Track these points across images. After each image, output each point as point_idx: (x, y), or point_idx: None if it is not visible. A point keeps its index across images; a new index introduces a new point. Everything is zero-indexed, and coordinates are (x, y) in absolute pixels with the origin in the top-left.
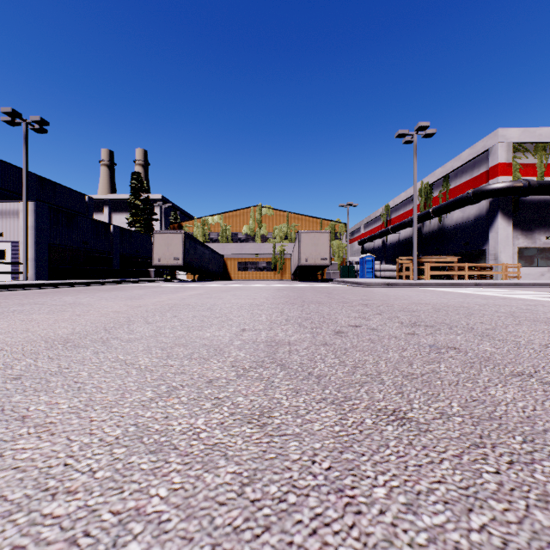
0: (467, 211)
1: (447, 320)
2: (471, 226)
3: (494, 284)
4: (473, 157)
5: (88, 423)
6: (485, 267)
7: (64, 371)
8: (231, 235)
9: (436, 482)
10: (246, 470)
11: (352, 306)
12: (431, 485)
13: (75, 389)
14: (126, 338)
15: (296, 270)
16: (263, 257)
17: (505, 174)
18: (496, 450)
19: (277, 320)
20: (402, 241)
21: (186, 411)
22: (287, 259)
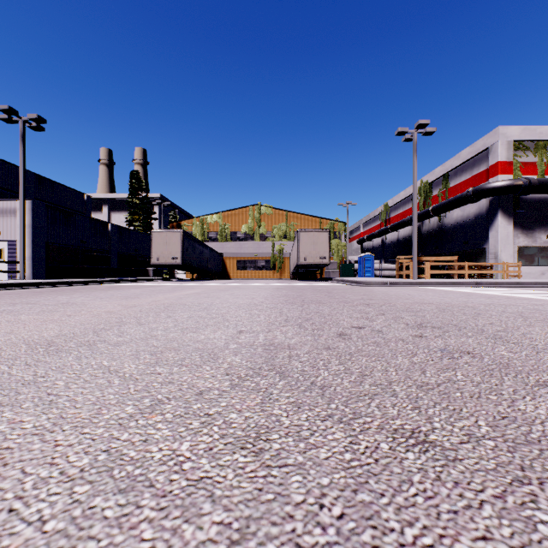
0: (466, 210)
1: (454, 320)
2: (471, 225)
3: (495, 283)
4: (473, 156)
5: (51, 448)
6: (486, 266)
7: (39, 380)
8: (230, 234)
9: (480, 539)
10: (236, 519)
11: (354, 306)
12: (475, 543)
13: (46, 403)
14: (115, 341)
15: (295, 269)
16: (262, 256)
17: (506, 172)
18: (545, 488)
19: (276, 320)
20: (401, 239)
21: (170, 432)
22: (286, 258)
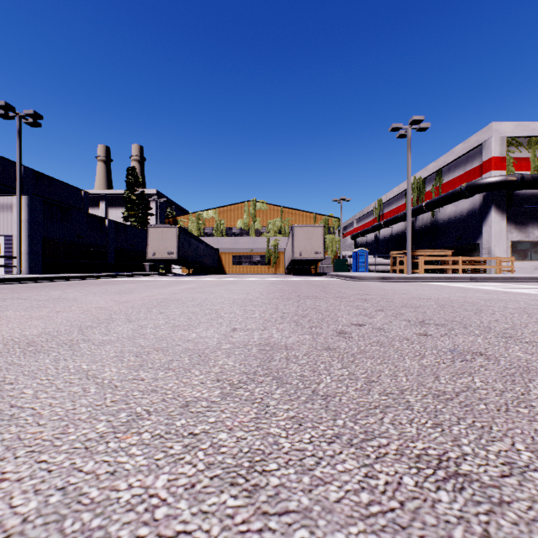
0: (460, 206)
1: (457, 317)
2: (464, 220)
3: (490, 278)
4: (467, 152)
5: None
6: (479, 261)
7: (6, 388)
8: (226, 230)
9: None
10: None
11: (351, 301)
12: None
13: (5, 418)
14: (100, 340)
15: (289, 264)
16: (257, 251)
17: (499, 168)
18: None
19: (271, 317)
20: (395, 235)
21: (145, 459)
22: (281, 253)
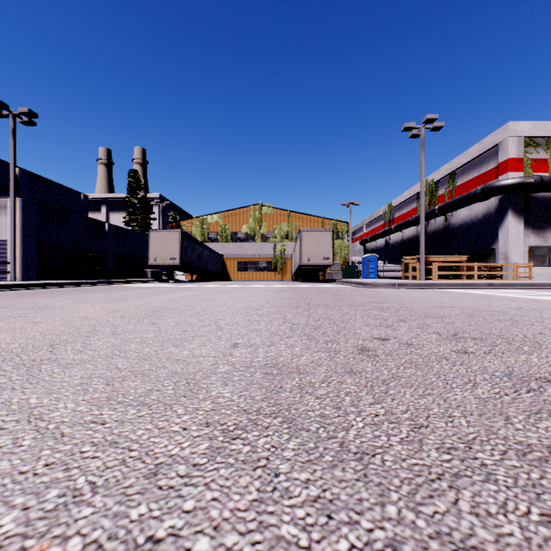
0: (474, 209)
1: (493, 329)
2: (479, 224)
3: (509, 285)
4: (482, 153)
5: None
6: (495, 267)
7: None
8: (231, 235)
9: None
10: None
11: (366, 310)
12: None
13: None
14: (69, 359)
15: (297, 270)
16: (263, 257)
17: (516, 169)
18: None
19: (279, 329)
20: (406, 240)
21: None
22: (288, 258)
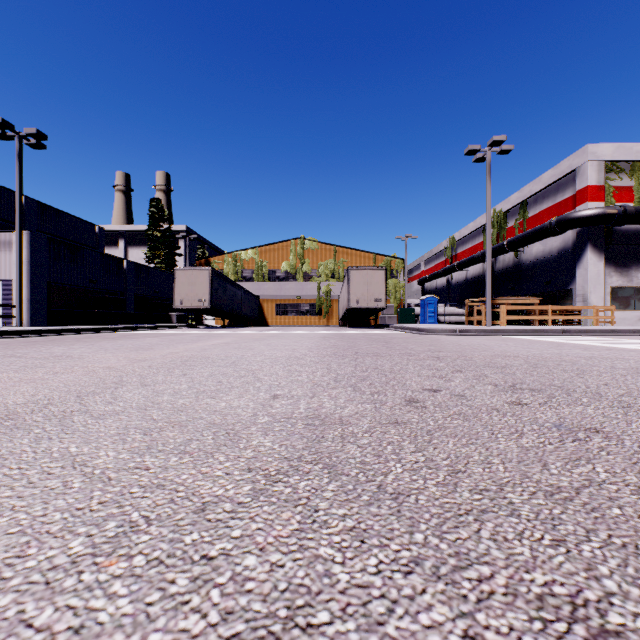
0: (548, 244)
1: (555, 380)
2: (554, 261)
3: (586, 331)
4: (557, 179)
5: None
6: (572, 311)
7: None
8: (268, 273)
9: None
10: None
11: (420, 359)
12: None
13: None
14: (100, 411)
15: (344, 314)
16: (306, 299)
17: (596, 198)
18: None
19: (322, 380)
20: (470, 279)
21: (131, 604)
22: (334, 301)
